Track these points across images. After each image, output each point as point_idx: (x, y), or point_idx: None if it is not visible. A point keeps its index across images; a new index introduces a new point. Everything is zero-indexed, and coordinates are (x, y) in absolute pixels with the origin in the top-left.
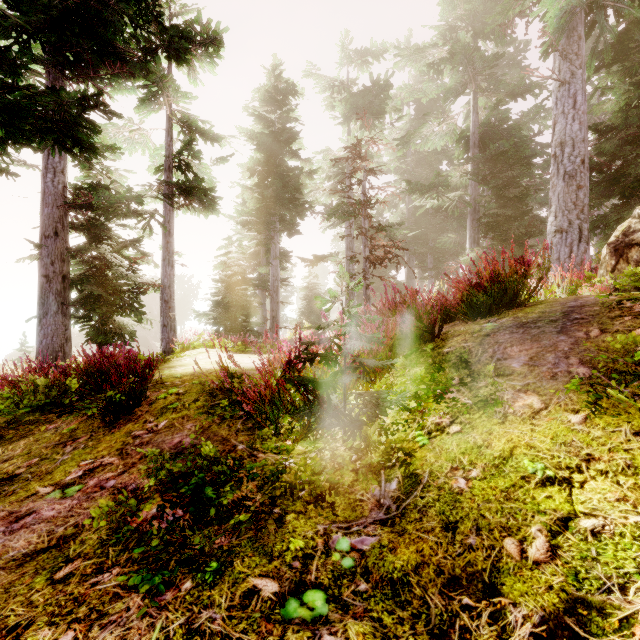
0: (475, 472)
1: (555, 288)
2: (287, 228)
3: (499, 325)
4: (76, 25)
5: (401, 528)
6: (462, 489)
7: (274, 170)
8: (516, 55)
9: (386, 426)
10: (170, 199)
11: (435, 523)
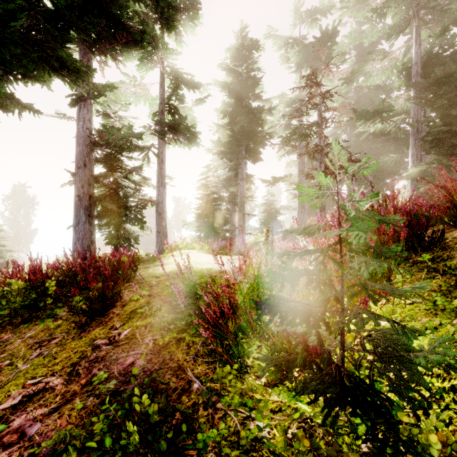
0: None
1: None
2: (251, 156)
3: None
4: (95, 8)
5: None
6: None
7: (241, 110)
8: None
9: None
10: (162, 135)
11: None
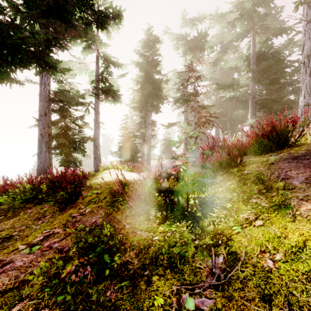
0: (279, 256)
1: (308, 136)
2: (155, 109)
3: (279, 158)
4: (54, 13)
5: (229, 294)
6: (271, 268)
7: (148, 80)
8: (276, 14)
9: (212, 218)
10: (98, 96)
11: (254, 294)
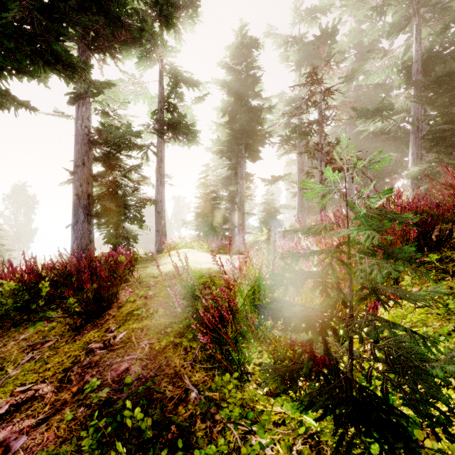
0: None
1: None
2: (251, 155)
3: None
4: (94, 6)
5: None
6: None
7: (241, 109)
8: None
9: None
10: (161, 134)
11: None
